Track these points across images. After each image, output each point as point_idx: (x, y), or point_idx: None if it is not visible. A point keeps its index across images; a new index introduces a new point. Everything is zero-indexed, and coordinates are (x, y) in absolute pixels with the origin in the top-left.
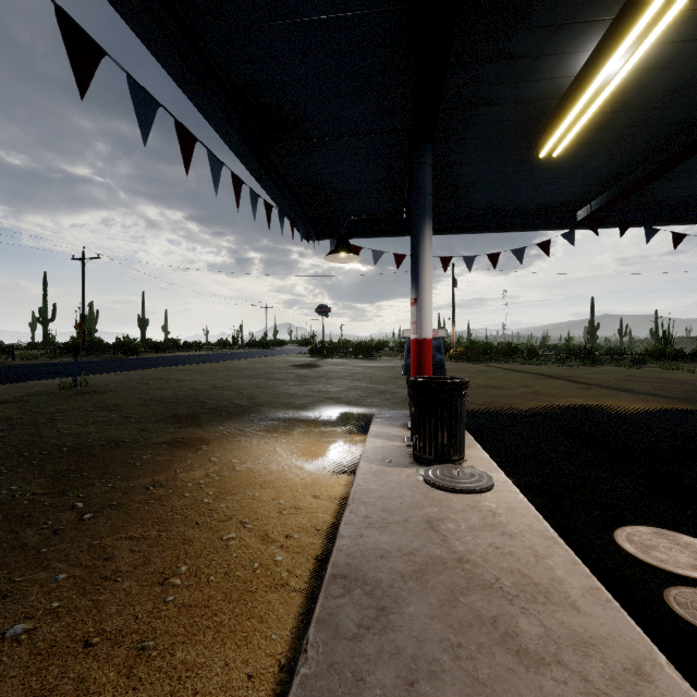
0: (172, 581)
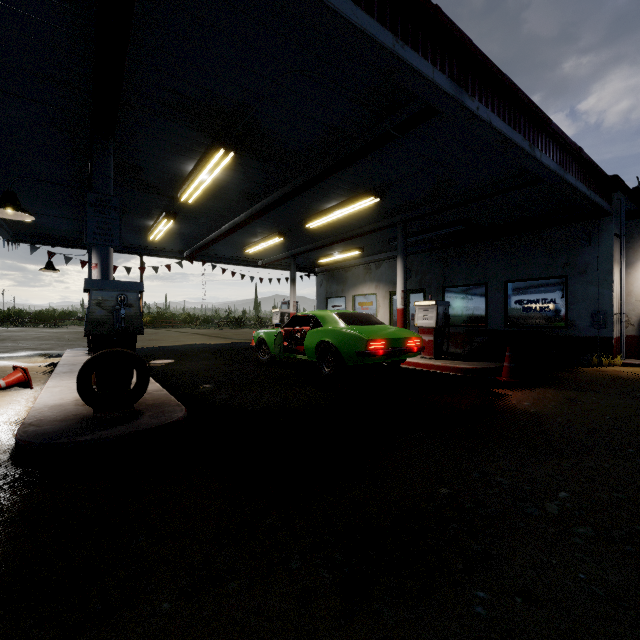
0: (1, 375)
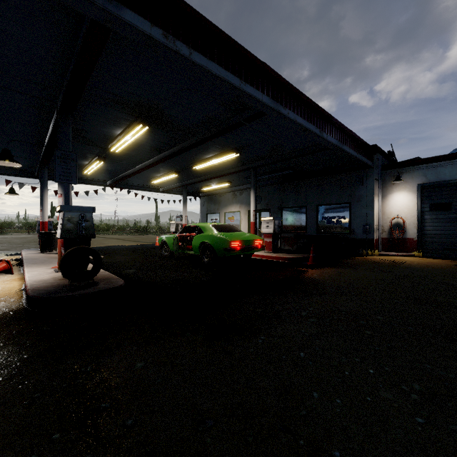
0: None
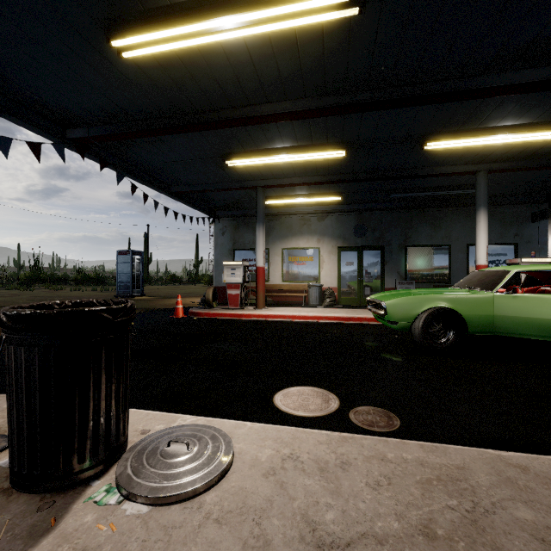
0: None
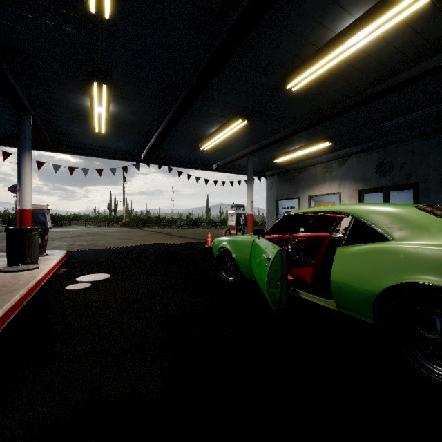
0: None
